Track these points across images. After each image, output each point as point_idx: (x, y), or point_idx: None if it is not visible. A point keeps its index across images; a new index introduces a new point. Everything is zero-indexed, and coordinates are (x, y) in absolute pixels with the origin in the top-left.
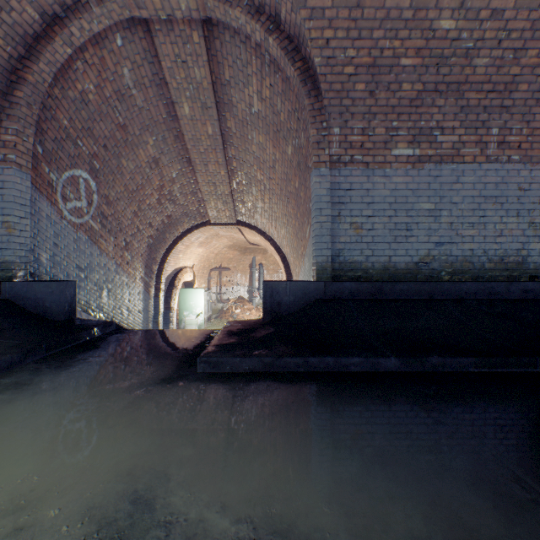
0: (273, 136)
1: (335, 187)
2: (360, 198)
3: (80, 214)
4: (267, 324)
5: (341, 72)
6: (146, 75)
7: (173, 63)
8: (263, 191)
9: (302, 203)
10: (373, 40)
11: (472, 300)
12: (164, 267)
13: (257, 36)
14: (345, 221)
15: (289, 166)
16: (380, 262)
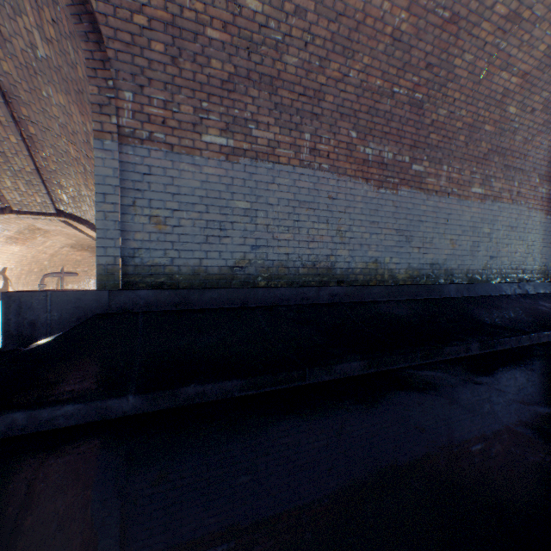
0: (77, 98)
1: (128, 169)
2: (164, 187)
3: None
4: None
5: (130, 19)
6: None
7: None
8: (85, 174)
9: None
10: None
11: (283, 307)
12: None
13: None
14: (143, 213)
15: None
16: (189, 266)
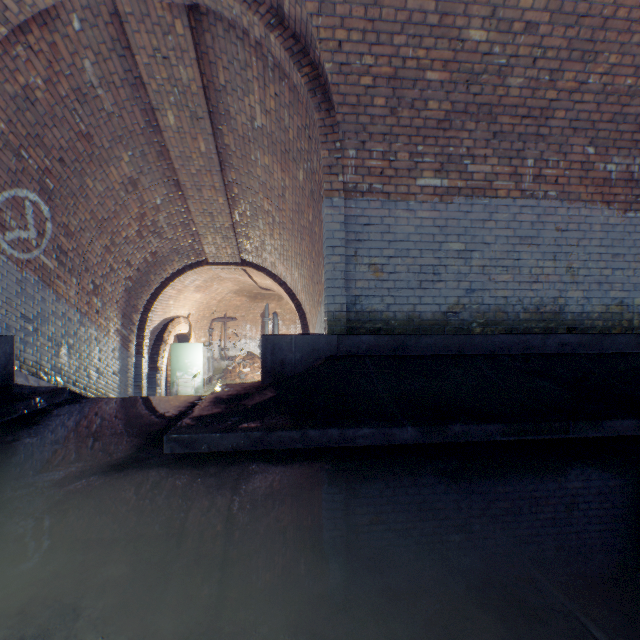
0: (281, 157)
1: (351, 221)
2: (380, 235)
3: (27, 248)
4: (265, 388)
5: (357, 82)
6: (116, 71)
7: (151, 59)
8: (272, 225)
9: (317, 240)
10: (394, 46)
11: (505, 356)
12: (148, 317)
13: (256, 32)
14: (363, 262)
15: (302, 195)
16: (403, 312)
